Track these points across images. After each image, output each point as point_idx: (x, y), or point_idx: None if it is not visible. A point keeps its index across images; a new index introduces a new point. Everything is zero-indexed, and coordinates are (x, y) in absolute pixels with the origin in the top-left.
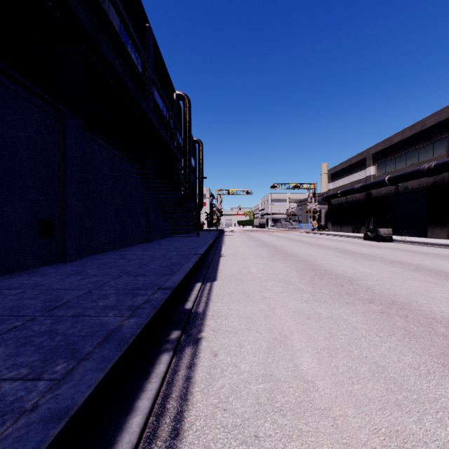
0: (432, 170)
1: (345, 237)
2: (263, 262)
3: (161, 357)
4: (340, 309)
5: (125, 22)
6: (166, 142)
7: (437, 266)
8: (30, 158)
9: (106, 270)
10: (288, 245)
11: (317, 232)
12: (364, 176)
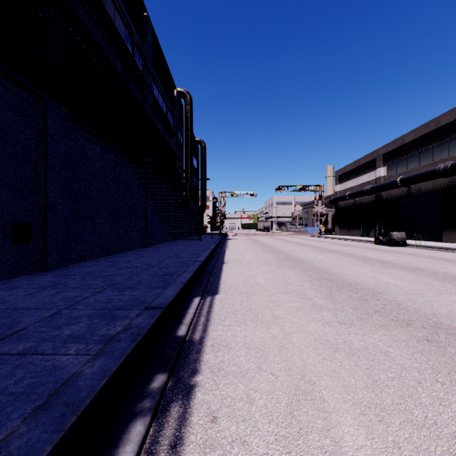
0: (448, 170)
1: (354, 241)
2: (271, 270)
3: (132, 428)
4: (374, 336)
5: (120, 8)
6: (163, 137)
7: None
8: (1, 150)
9: (89, 281)
10: (296, 250)
11: (324, 236)
12: (374, 177)
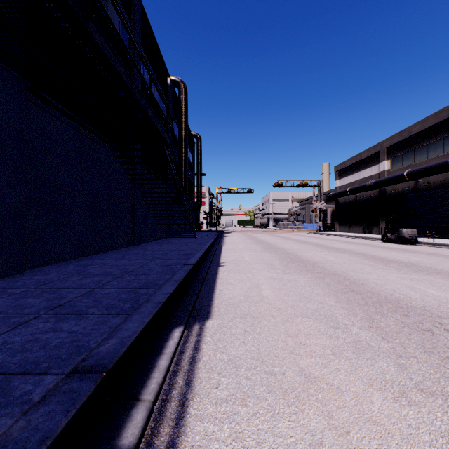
0: None
1: (357, 238)
2: (277, 276)
3: None
4: None
5: None
6: (145, 113)
7: None
8: None
9: (28, 300)
10: (300, 249)
11: (324, 233)
12: (377, 172)
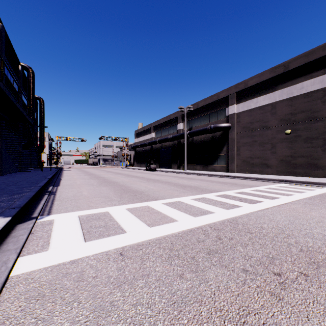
0: (171, 139)
1: (140, 170)
2: (84, 180)
3: (46, 195)
4: (103, 187)
5: None
6: (26, 118)
7: (152, 178)
8: None
9: None
10: (104, 174)
11: (127, 167)
12: (150, 137)
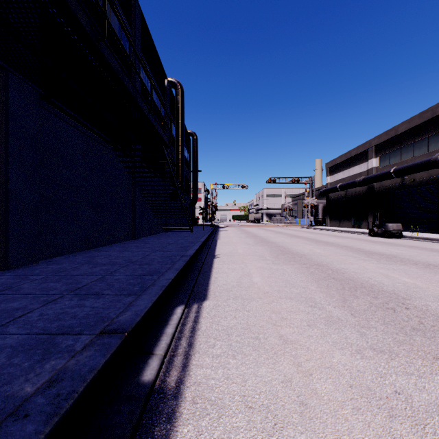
0: None
1: (347, 233)
2: (267, 266)
3: None
4: (436, 378)
5: None
6: (147, 118)
7: None
8: None
9: (49, 284)
10: (290, 243)
11: (315, 227)
12: (365, 169)
